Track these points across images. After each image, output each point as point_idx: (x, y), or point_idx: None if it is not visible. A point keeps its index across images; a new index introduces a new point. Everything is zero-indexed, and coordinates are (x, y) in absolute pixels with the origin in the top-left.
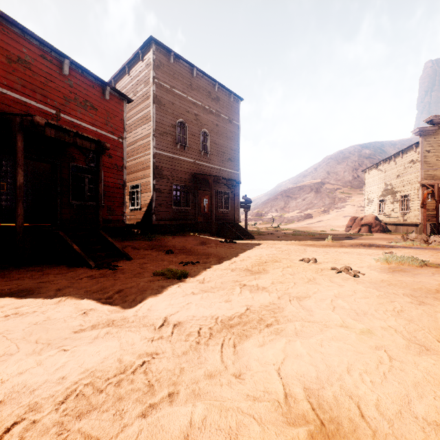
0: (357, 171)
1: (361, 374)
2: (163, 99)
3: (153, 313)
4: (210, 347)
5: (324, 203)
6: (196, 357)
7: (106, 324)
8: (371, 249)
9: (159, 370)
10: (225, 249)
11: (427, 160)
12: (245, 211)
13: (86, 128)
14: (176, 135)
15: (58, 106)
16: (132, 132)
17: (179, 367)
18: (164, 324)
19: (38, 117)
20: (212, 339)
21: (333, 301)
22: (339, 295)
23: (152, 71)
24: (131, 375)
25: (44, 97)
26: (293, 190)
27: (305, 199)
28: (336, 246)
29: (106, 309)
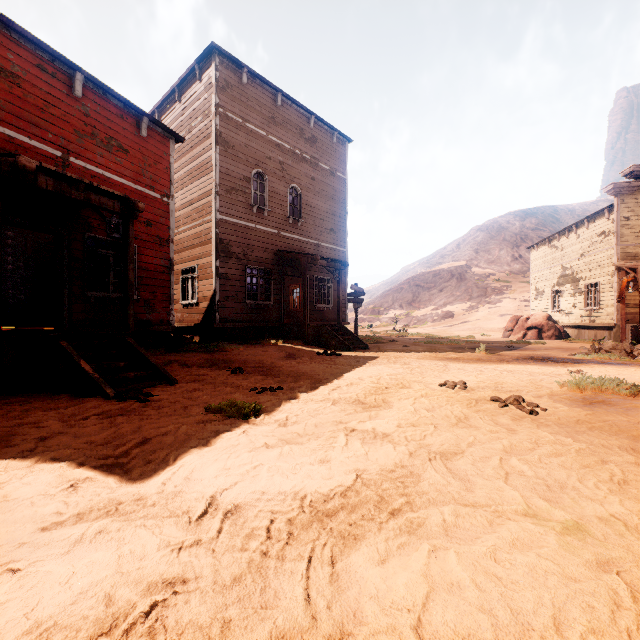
0: (519, 249)
1: (586, 637)
2: (231, 138)
3: (193, 487)
4: (286, 564)
5: (471, 296)
6: (259, 590)
7: (103, 510)
8: (547, 365)
9: (180, 625)
10: (324, 366)
11: (626, 231)
12: (355, 307)
13: (110, 179)
14: (251, 193)
15: (65, 146)
16: (185, 188)
17: (221, 619)
18: (208, 511)
19: (24, 158)
20: (291, 546)
21: (502, 461)
22: (511, 450)
23: (214, 95)
24: (122, 639)
25: (42, 131)
26: (425, 277)
27: (443, 289)
28: (493, 361)
29: (112, 479)
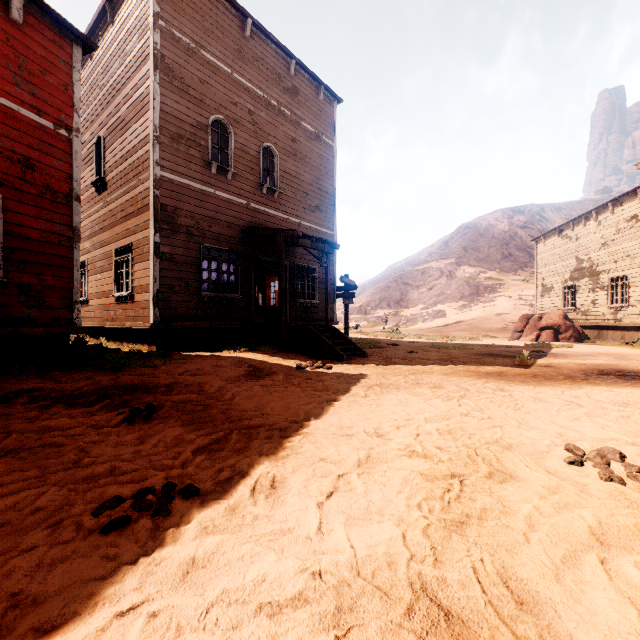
0: (509, 247)
1: None
2: (178, 66)
3: None
4: None
5: (463, 294)
6: None
7: None
8: None
9: None
10: (308, 395)
11: None
12: (346, 303)
13: None
14: (208, 147)
15: None
16: (118, 139)
17: None
18: None
19: None
20: None
21: None
22: None
23: (152, 0)
24: None
25: None
26: (413, 275)
27: (433, 287)
28: (560, 378)
29: None
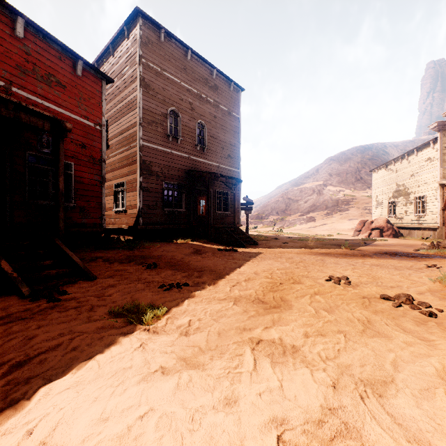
0: (360, 173)
1: None
2: (152, 83)
3: None
4: None
5: (327, 206)
6: None
7: None
8: (403, 259)
9: None
10: (225, 261)
11: None
12: (246, 213)
13: (50, 108)
14: (167, 126)
15: (7, 77)
16: (116, 122)
17: None
18: None
19: None
20: None
21: None
22: None
23: (138, 48)
24: None
25: None
26: (294, 192)
27: (307, 201)
28: (358, 255)
29: None
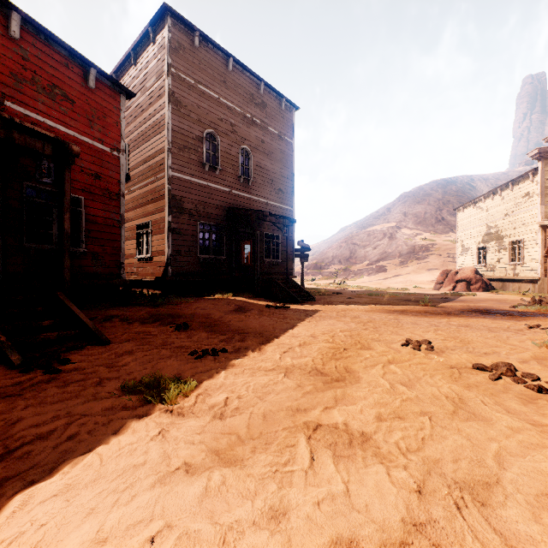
0: (442, 212)
1: None
2: (183, 98)
3: None
4: None
5: (401, 253)
6: None
7: None
8: (498, 318)
9: None
10: (274, 321)
11: None
12: (302, 262)
13: (53, 128)
14: (203, 152)
15: None
16: (140, 147)
17: None
18: None
19: None
20: None
21: None
22: None
23: (166, 55)
24: None
25: None
26: (361, 236)
27: (376, 247)
28: (441, 313)
29: None
